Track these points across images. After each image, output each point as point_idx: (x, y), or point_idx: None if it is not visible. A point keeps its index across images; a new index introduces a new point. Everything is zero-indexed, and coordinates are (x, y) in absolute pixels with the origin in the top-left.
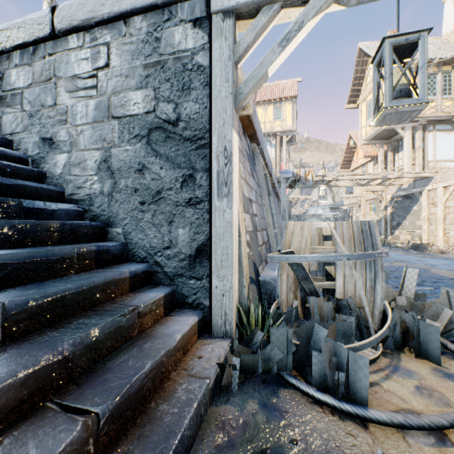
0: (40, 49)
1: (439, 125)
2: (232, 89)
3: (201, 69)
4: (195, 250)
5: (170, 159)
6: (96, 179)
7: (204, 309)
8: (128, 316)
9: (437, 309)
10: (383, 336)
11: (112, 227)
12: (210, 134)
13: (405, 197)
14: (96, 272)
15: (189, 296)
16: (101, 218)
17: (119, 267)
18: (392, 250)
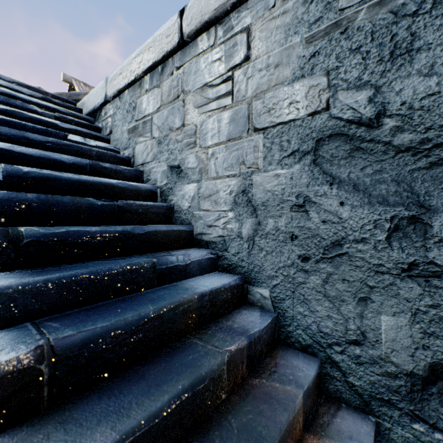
0: (167, 65)
1: None
2: None
3: (442, 4)
4: (426, 368)
5: (361, 188)
6: (230, 216)
7: None
8: None
9: None
10: None
11: (253, 285)
12: None
13: None
14: (254, 398)
15: None
16: (238, 269)
17: (277, 368)
18: None
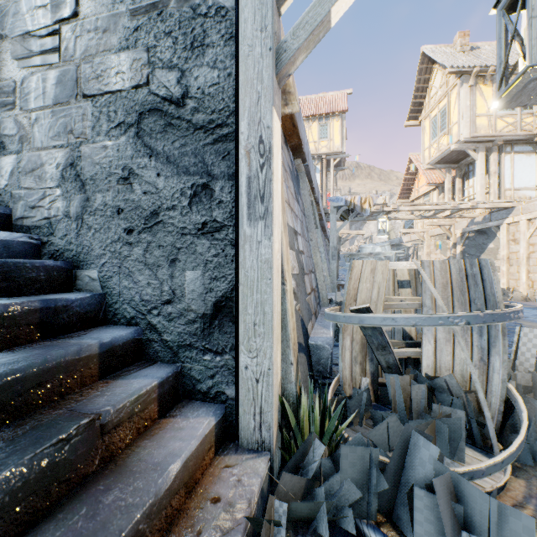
0: None
1: (518, 145)
2: (272, 42)
3: (221, 14)
4: (212, 307)
5: (172, 161)
6: (58, 193)
7: (227, 402)
8: (77, 437)
9: None
10: (520, 448)
11: (82, 269)
12: (236, 118)
13: (479, 232)
14: (33, 348)
15: (203, 380)
16: (66, 254)
17: (85, 334)
18: None
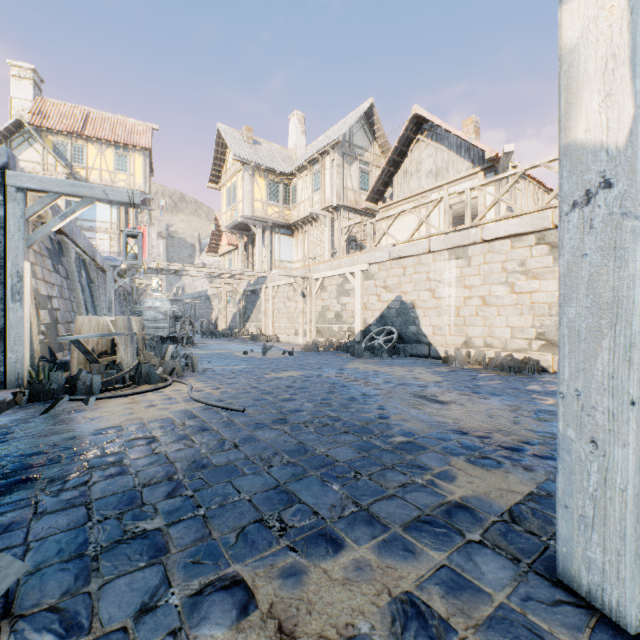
0: None
1: (283, 229)
2: (24, 236)
3: None
4: None
5: None
6: None
7: (0, 374)
8: None
9: (169, 362)
10: (126, 374)
11: None
12: (5, 260)
13: (253, 292)
14: None
15: None
16: None
17: None
18: (237, 341)
